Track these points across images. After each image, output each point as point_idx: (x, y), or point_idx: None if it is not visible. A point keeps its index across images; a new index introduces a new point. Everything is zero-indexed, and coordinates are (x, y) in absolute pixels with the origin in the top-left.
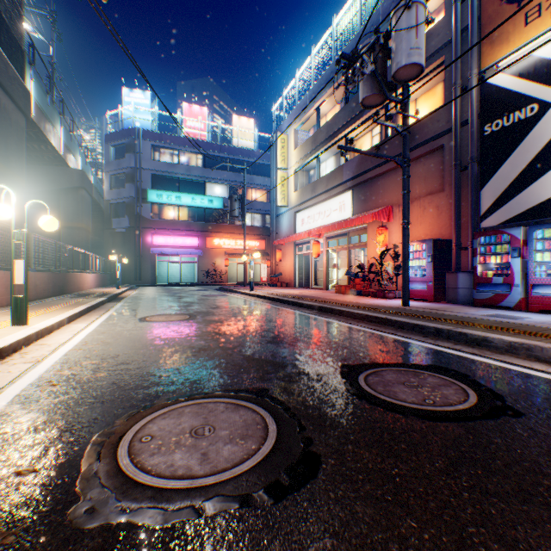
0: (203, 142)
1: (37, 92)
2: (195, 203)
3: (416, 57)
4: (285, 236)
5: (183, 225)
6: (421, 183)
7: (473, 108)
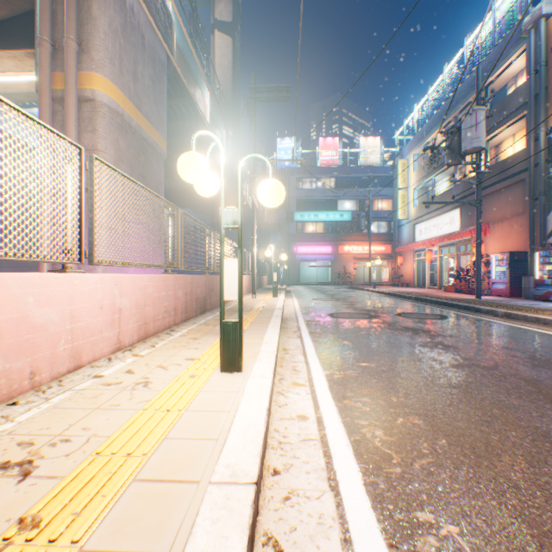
0: (335, 168)
1: None
2: (328, 218)
3: (475, 143)
4: (405, 244)
5: (319, 236)
6: (511, 206)
7: (540, 156)
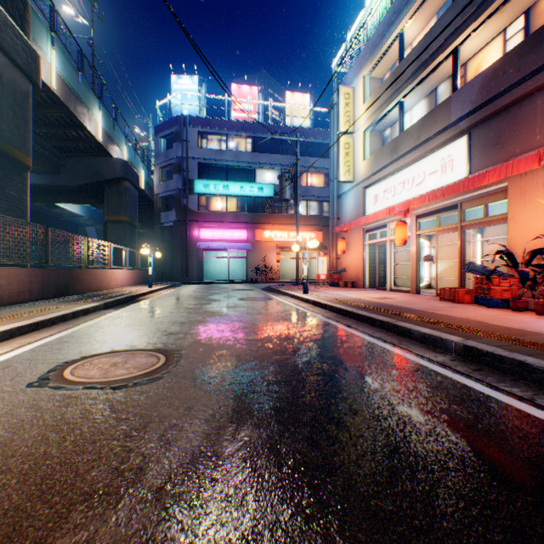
0: (252, 124)
1: (62, 65)
2: (243, 192)
3: None
4: (349, 221)
5: (231, 216)
6: None
7: None
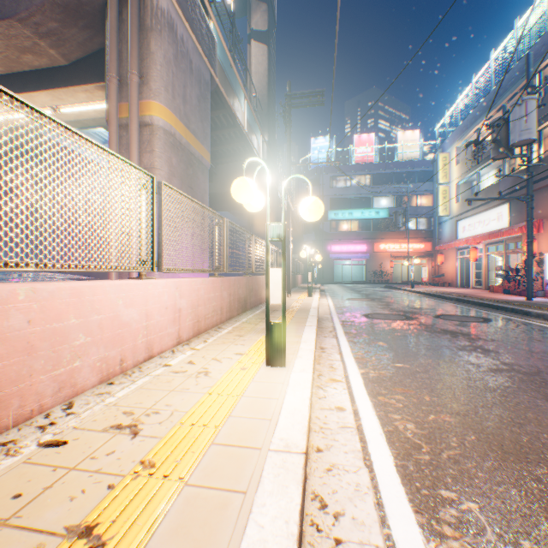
0: (370, 164)
1: None
2: (363, 216)
3: (525, 135)
4: (446, 241)
5: (354, 235)
6: None
7: None
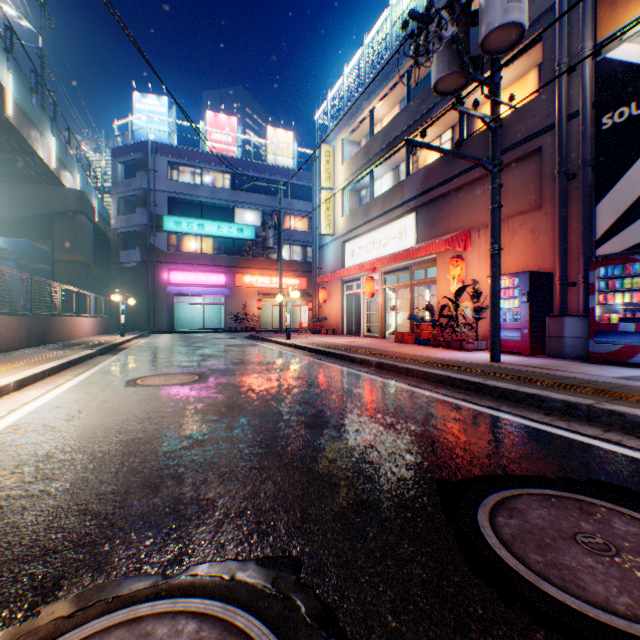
0: (231, 159)
1: (17, 88)
2: (221, 233)
3: (515, 13)
4: (330, 271)
5: (207, 259)
6: (509, 200)
7: (587, 94)
